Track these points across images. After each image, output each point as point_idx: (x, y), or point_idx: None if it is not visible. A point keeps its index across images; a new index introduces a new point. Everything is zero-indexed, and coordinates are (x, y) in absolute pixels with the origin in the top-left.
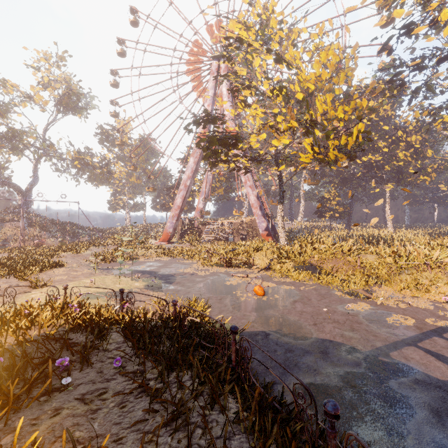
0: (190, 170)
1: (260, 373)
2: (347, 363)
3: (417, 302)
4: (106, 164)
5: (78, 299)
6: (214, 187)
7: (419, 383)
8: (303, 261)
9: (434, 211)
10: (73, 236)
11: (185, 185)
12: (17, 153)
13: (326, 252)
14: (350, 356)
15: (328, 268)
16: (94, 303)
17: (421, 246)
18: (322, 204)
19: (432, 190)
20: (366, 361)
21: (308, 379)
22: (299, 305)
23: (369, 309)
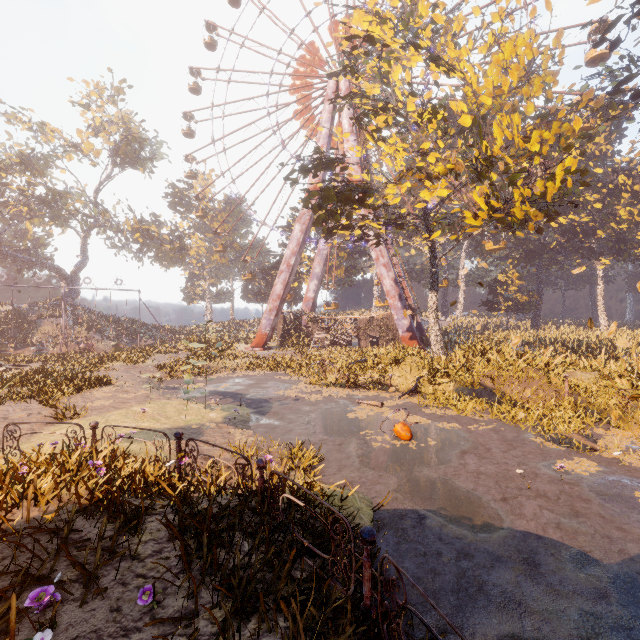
0: (295, 242)
1: (414, 604)
2: (580, 591)
3: None
4: (178, 237)
5: (108, 449)
6: (330, 267)
7: None
8: (471, 381)
9: None
10: (133, 337)
11: (287, 265)
12: (59, 224)
13: (509, 367)
14: (582, 574)
15: (514, 394)
16: (142, 449)
17: None
18: (494, 291)
19: None
20: (617, 588)
21: (508, 626)
22: (472, 460)
23: (597, 471)
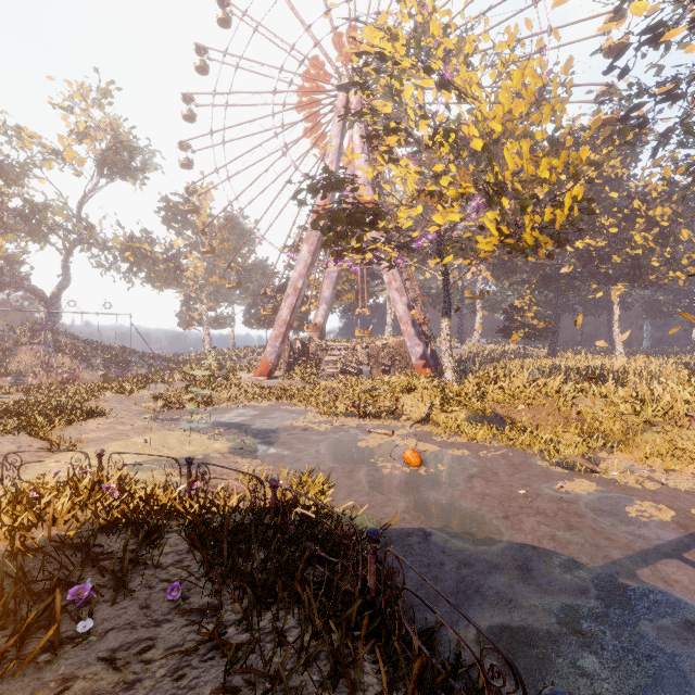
0: (303, 264)
1: (416, 605)
2: (565, 589)
3: (675, 479)
4: (173, 256)
5: (118, 475)
6: (340, 290)
7: (693, 628)
8: (483, 409)
9: (691, 327)
10: (122, 367)
11: (294, 288)
12: (37, 240)
13: (520, 394)
14: (569, 576)
15: (524, 421)
16: (148, 478)
17: (676, 384)
18: (511, 317)
19: (688, 294)
20: (597, 585)
21: (499, 618)
22: (479, 483)
23: (595, 490)
